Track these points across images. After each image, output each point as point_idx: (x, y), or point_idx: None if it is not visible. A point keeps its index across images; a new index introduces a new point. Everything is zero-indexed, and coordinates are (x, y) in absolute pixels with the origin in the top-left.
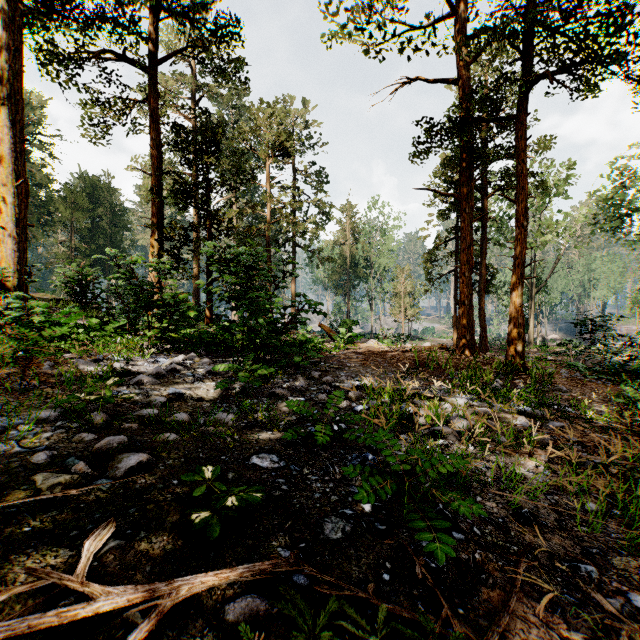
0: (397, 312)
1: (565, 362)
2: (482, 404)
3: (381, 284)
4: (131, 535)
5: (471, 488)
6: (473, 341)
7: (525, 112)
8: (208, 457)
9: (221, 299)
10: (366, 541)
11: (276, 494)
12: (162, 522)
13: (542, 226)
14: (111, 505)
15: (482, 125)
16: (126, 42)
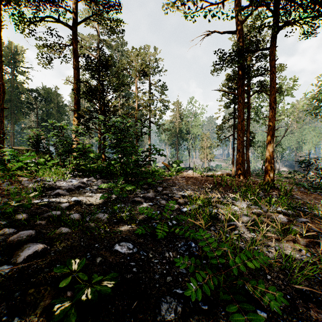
0: (202, 156)
1: (293, 182)
2: (255, 207)
3: (194, 142)
4: (6, 321)
5: (264, 270)
6: (244, 171)
7: (275, 45)
8: (86, 245)
9: (108, 148)
10: (193, 321)
11: (128, 276)
12: (35, 306)
13: (278, 111)
14: (3, 289)
15: (250, 54)
16: (59, 11)
